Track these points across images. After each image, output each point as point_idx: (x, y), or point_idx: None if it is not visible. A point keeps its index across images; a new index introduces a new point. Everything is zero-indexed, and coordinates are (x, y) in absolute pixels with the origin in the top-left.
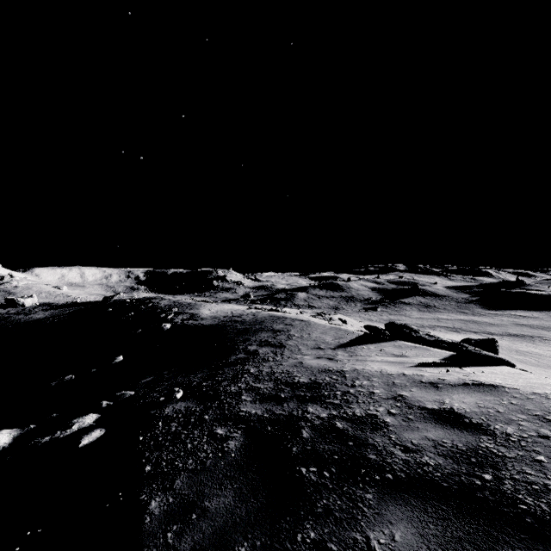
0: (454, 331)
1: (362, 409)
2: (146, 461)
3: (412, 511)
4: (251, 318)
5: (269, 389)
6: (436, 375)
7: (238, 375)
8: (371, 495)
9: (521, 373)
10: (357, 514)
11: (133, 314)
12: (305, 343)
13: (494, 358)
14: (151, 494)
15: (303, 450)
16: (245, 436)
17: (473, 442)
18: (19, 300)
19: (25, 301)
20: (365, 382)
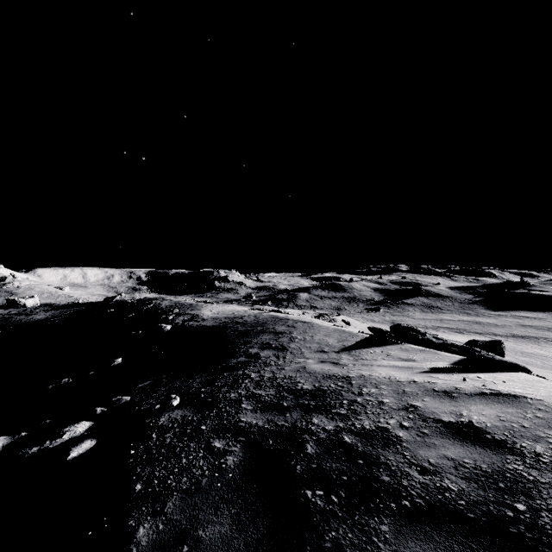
0: (457, 332)
1: (371, 421)
2: (137, 479)
3: (436, 550)
4: (253, 320)
5: (270, 397)
6: (449, 383)
7: (239, 381)
8: (387, 527)
9: (540, 380)
10: (372, 551)
11: (134, 315)
12: (308, 346)
13: (509, 363)
14: (139, 519)
15: (308, 469)
16: (245, 451)
17: (499, 463)
18: (20, 300)
19: (26, 302)
20: (373, 390)
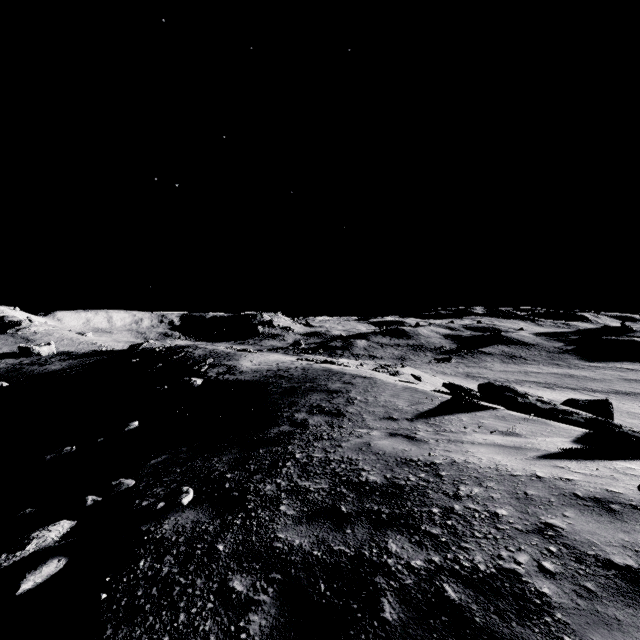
0: (546, 387)
1: (486, 554)
2: None
3: None
4: (301, 374)
5: (322, 493)
6: (594, 482)
7: (278, 463)
8: None
9: None
10: None
11: (162, 366)
12: (371, 411)
13: None
14: None
15: None
16: (280, 605)
17: None
18: (34, 348)
19: (41, 350)
20: (476, 490)
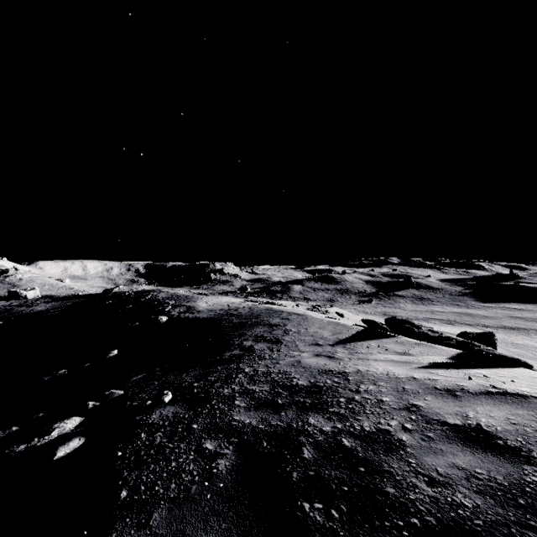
0: (448, 323)
1: (371, 422)
2: (123, 484)
3: None
4: (247, 312)
5: (264, 393)
6: (450, 380)
7: (232, 375)
8: None
9: None
10: None
11: (132, 307)
12: (302, 339)
13: (510, 359)
14: (122, 533)
15: (305, 477)
16: (237, 454)
17: (516, 475)
18: (22, 292)
19: (27, 294)
20: (371, 387)
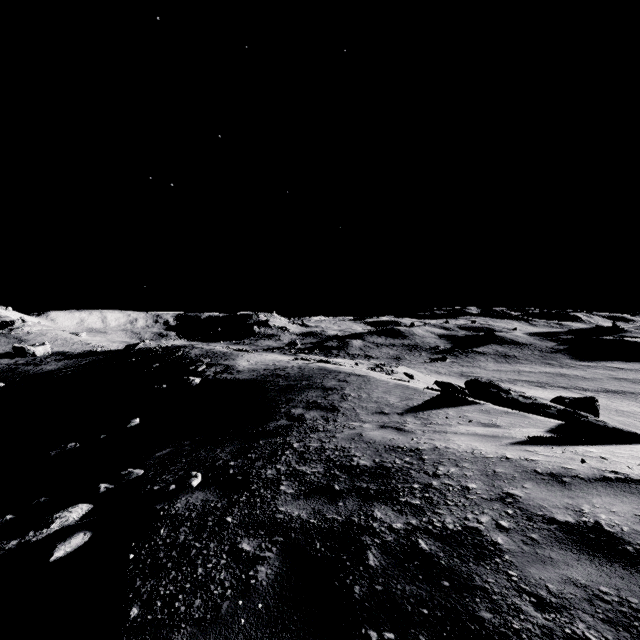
0: (538, 386)
1: (455, 517)
2: (134, 598)
3: None
4: (297, 372)
5: (317, 476)
6: (554, 461)
7: (278, 452)
8: None
9: None
10: None
11: (159, 366)
12: (364, 406)
13: (626, 433)
14: None
15: (371, 593)
16: (282, 559)
17: None
18: (29, 348)
19: (36, 350)
20: (453, 470)
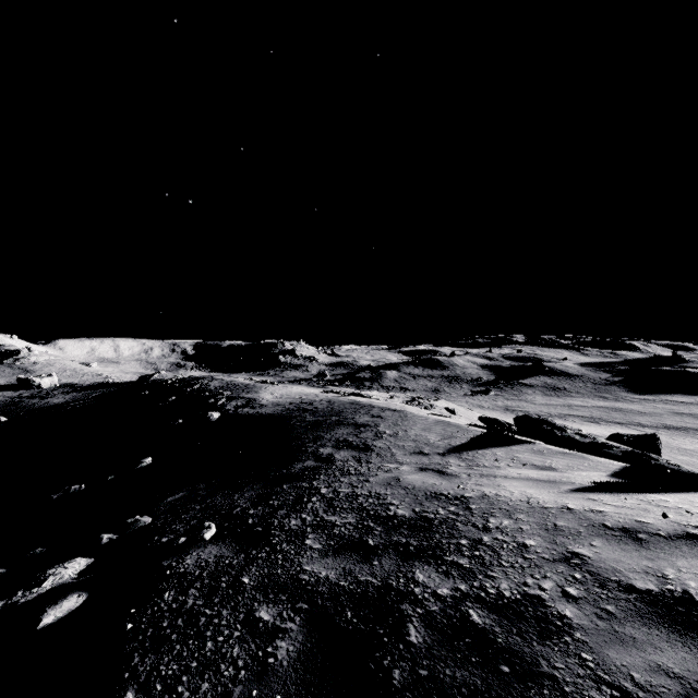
0: (591, 421)
1: (511, 582)
2: (130, 679)
3: None
4: (326, 407)
5: (348, 527)
6: (625, 513)
7: (303, 498)
8: None
9: None
10: None
11: (175, 399)
12: (400, 445)
13: None
14: None
15: (413, 679)
16: (307, 632)
17: None
18: (34, 379)
19: (42, 382)
20: (506, 522)
